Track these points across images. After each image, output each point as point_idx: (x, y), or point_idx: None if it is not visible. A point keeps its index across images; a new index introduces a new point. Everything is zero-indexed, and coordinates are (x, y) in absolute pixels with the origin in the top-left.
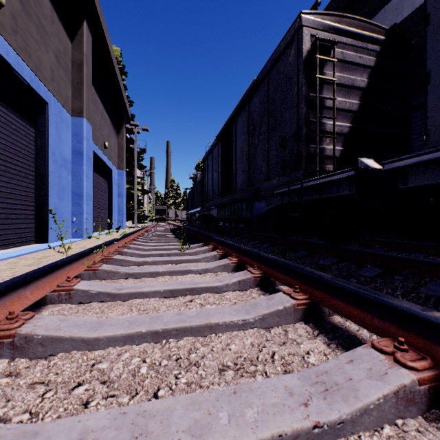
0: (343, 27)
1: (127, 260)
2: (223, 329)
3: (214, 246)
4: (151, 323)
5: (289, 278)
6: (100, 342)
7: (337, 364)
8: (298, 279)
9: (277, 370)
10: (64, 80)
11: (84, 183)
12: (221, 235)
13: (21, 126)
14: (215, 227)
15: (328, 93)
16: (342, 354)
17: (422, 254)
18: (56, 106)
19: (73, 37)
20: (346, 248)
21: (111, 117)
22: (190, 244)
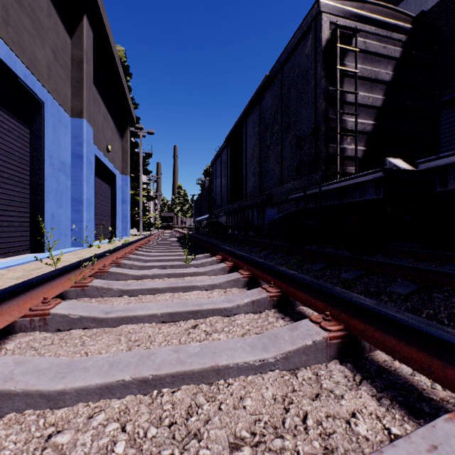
0: (366, 13)
1: (124, 274)
2: (234, 373)
3: (222, 257)
4: (139, 366)
5: (314, 300)
6: (65, 396)
7: (412, 453)
8: (327, 302)
9: (314, 448)
10: (63, 78)
11: (84, 188)
12: (230, 244)
13: (14, 126)
14: (224, 235)
15: (349, 87)
16: (416, 432)
17: None
18: (53, 106)
19: (72, 33)
20: (371, 260)
21: (114, 120)
22: (196, 254)
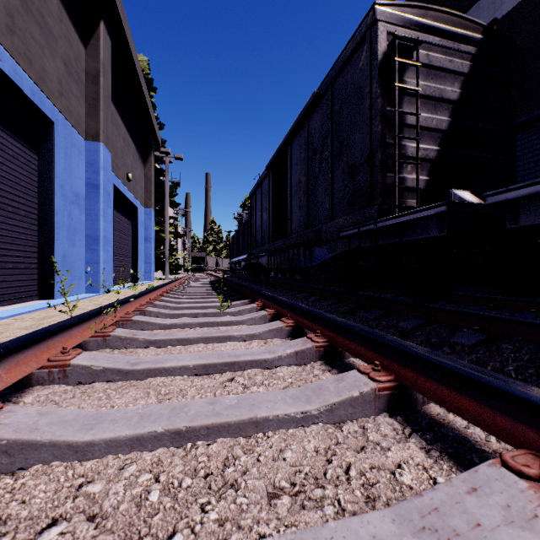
0: (429, 22)
1: (150, 323)
2: (274, 426)
3: (263, 303)
4: (171, 418)
5: (364, 350)
6: (94, 447)
7: (451, 495)
8: (378, 351)
9: (355, 497)
10: (76, 94)
11: (101, 223)
12: (272, 289)
13: (20, 151)
14: (265, 278)
15: (409, 107)
16: (458, 476)
17: (532, 313)
18: (65, 128)
19: (87, 41)
20: (434, 306)
21: (135, 143)
22: (232, 300)
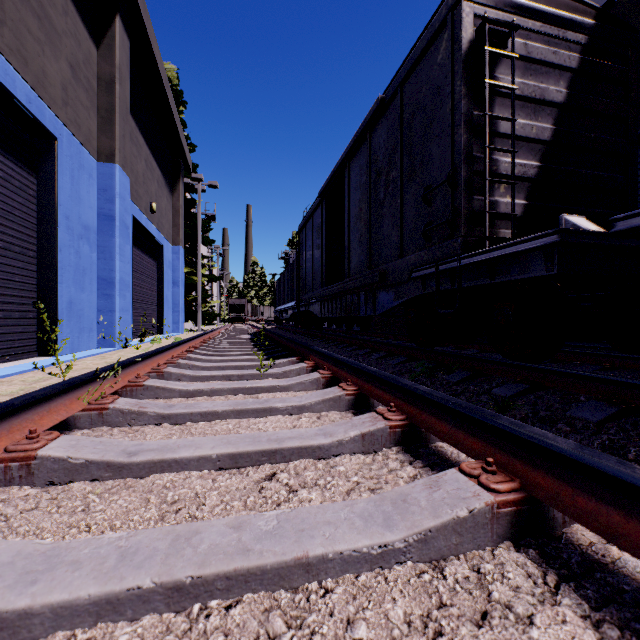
0: (527, 2)
1: (167, 389)
2: (335, 569)
3: (315, 363)
4: (169, 558)
5: (463, 435)
6: (32, 619)
7: None
8: (486, 439)
9: None
10: (86, 105)
11: (116, 263)
12: (325, 343)
13: (14, 172)
14: (317, 330)
15: (502, 111)
16: None
17: None
18: (71, 145)
19: (99, 40)
20: (539, 368)
21: (161, 167)
22: (277, 358)
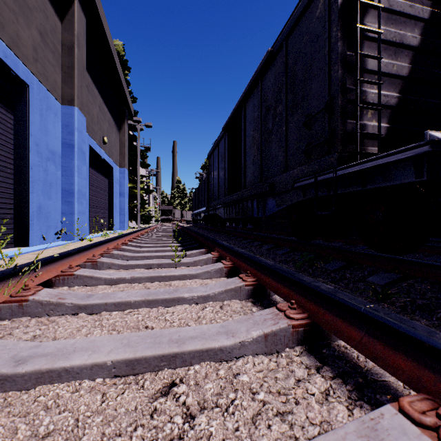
0: None
1: (94, 277)
2: None
3: (219, 254)
4: None
5: (382, 347)
6: None
7: None
8: (418, 359)
9: None
10: (52, 63)
11: (75, 179)
12: (227, 237)
13: None
14: (221, 228)
15: (369, 52)
16: None
17: None
18: (40, 91)
19: (63, 17)
20: (407, 260)
21: (111, 112)
22: (190, 249)
